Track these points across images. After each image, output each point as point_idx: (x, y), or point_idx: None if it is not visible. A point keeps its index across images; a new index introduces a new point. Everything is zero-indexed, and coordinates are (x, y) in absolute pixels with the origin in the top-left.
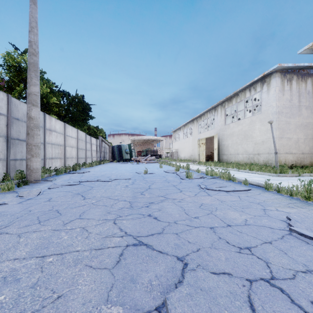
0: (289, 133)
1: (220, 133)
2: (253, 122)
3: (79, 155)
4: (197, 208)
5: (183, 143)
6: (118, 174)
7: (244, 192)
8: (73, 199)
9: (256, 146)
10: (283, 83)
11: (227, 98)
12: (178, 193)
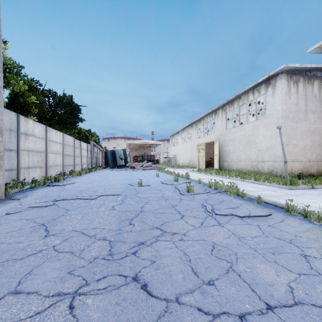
0: (296, 139)
1: (221, 138)
2: (257, 127)
3: (65, 162)
4: (208, 256)
5: (181, 148)
6: (106, 187)
7: (262, 217)
8: (29, 238)
9: (260, 153)
10: (289, 86)
11: (228, 100)
12: (178, 222)
